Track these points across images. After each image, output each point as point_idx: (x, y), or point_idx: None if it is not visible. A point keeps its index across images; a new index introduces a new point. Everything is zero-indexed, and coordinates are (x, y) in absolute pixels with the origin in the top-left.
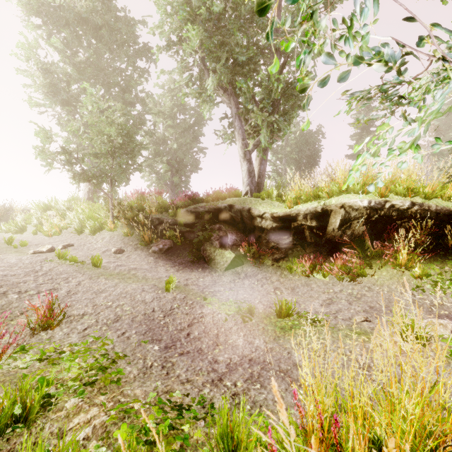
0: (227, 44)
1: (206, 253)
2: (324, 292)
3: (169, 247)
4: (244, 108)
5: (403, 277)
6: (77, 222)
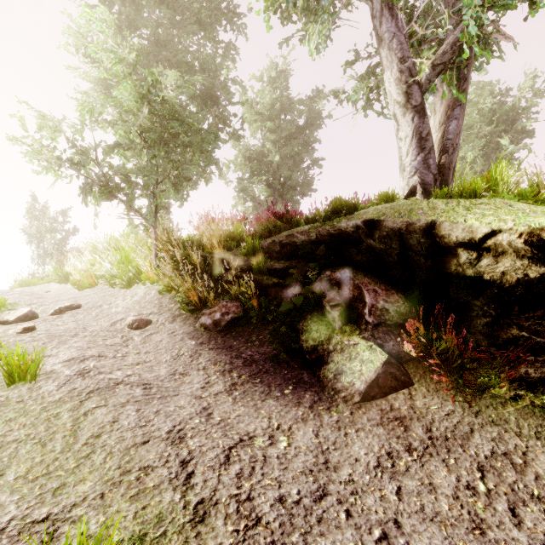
0: None
1: (308, 339)
2: None
3: (233, 318)
4: None
5: None
6: (108, 268)
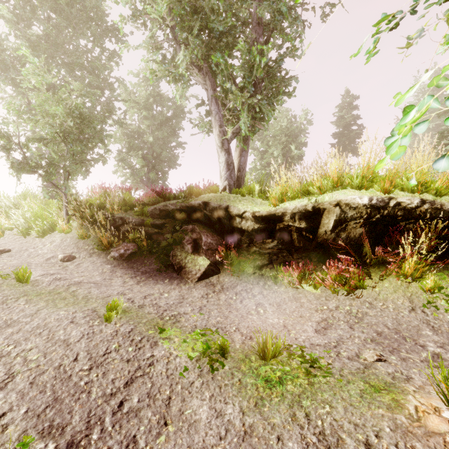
0: (201, 12)
1: (176, 259)
2: (317, 309)
3: (132, 252)
4: (222, 89)
5: (410, 290)
6: (22, 222)
